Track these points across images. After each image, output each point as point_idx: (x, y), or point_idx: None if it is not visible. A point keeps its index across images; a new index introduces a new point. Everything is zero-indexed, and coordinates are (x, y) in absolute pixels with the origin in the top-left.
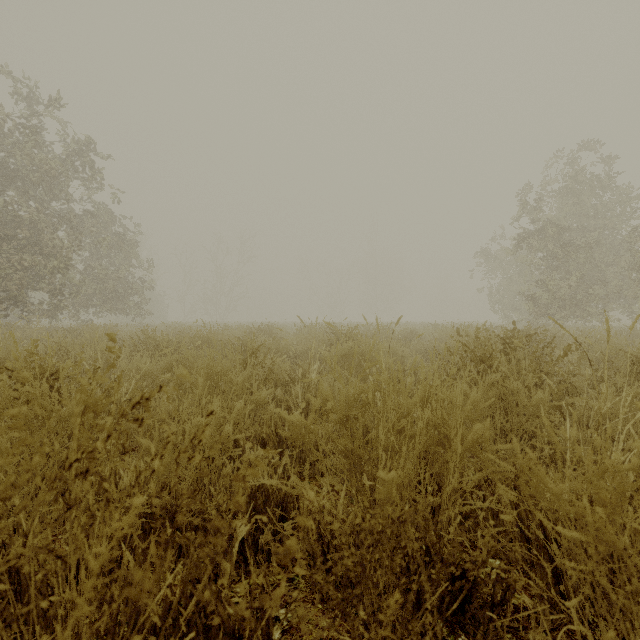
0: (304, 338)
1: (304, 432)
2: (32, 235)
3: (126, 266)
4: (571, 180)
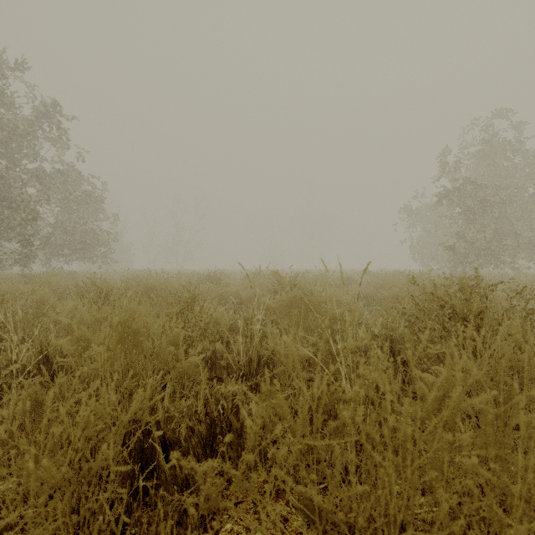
0: (249, 285)
1: (243, 412)
2: (3, 190)
3: (93, 220)
4: (484, 145)
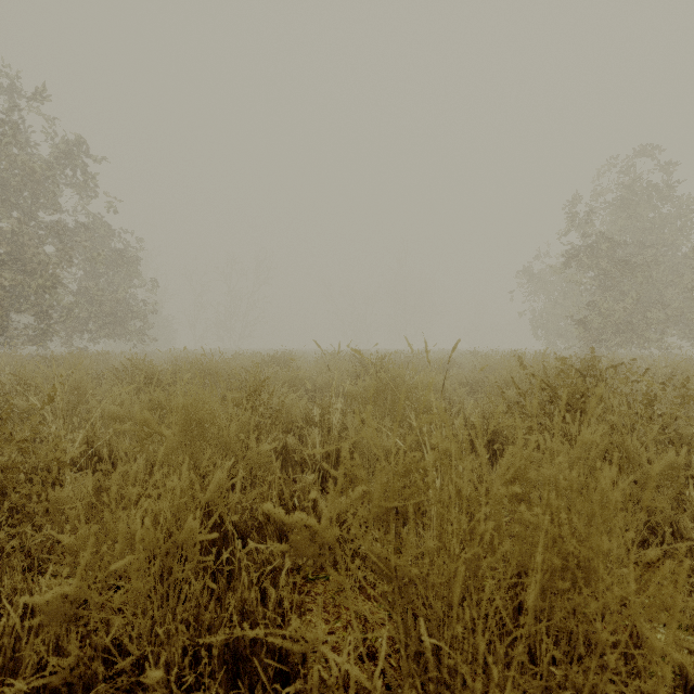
0: (325, 368)
1: (321, 505)
2: (14, 250)
3: (126, 286)
4: (625, 190)
